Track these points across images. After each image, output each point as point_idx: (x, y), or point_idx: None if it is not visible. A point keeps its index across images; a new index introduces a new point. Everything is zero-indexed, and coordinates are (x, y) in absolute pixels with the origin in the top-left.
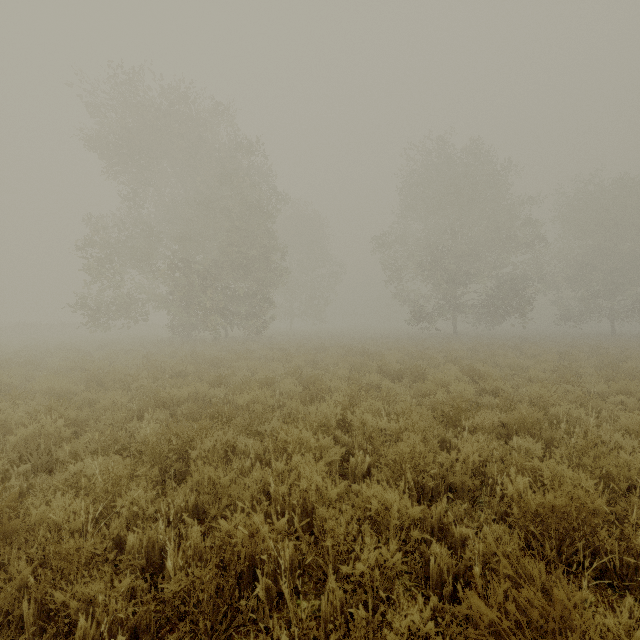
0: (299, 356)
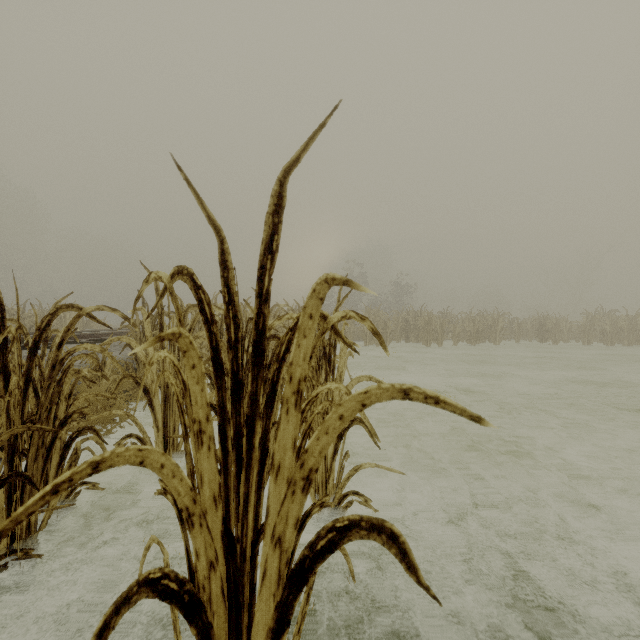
0: None
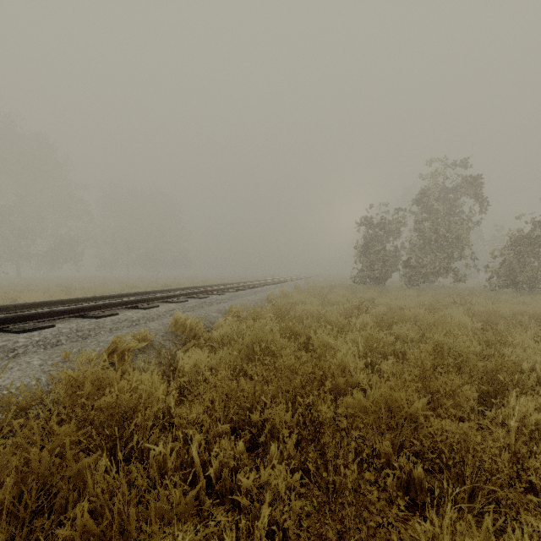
0: None
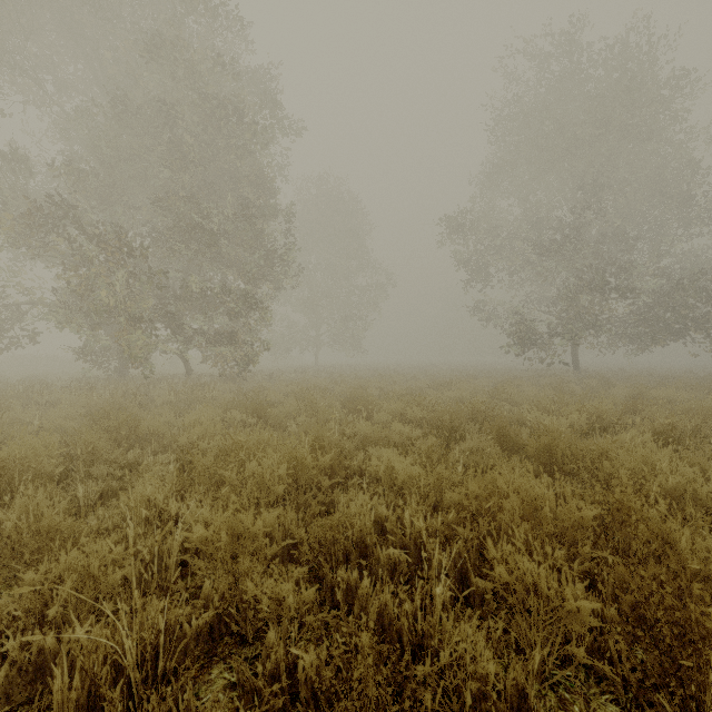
0: (266, 459)
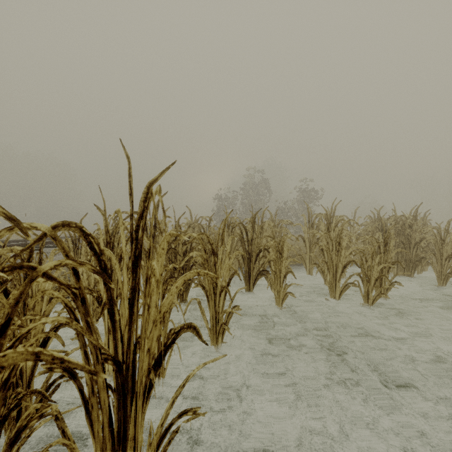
0: None
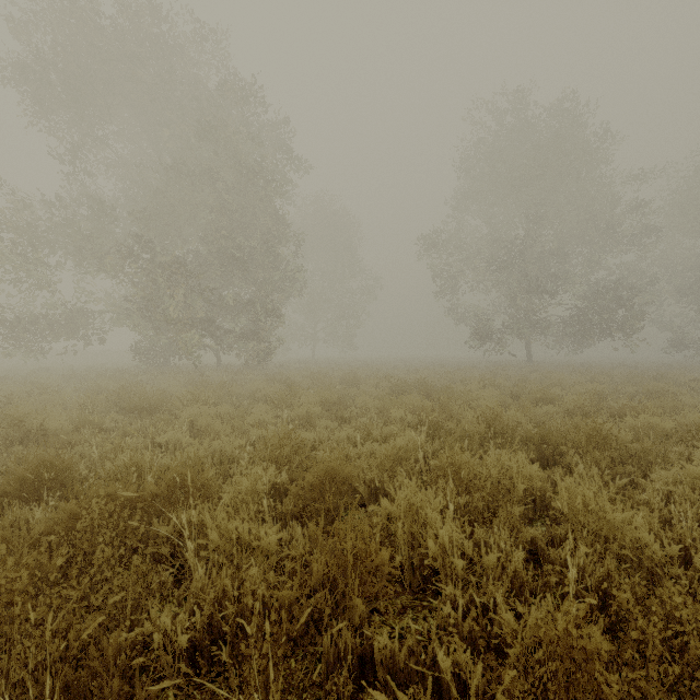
0: (310, 395)
